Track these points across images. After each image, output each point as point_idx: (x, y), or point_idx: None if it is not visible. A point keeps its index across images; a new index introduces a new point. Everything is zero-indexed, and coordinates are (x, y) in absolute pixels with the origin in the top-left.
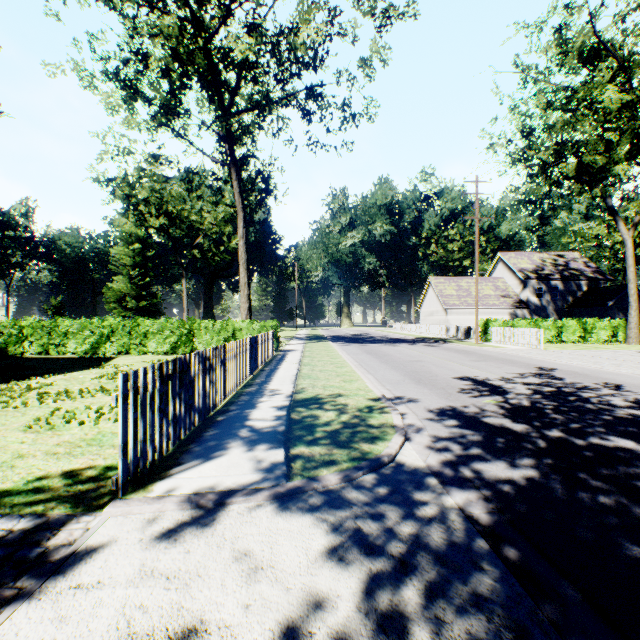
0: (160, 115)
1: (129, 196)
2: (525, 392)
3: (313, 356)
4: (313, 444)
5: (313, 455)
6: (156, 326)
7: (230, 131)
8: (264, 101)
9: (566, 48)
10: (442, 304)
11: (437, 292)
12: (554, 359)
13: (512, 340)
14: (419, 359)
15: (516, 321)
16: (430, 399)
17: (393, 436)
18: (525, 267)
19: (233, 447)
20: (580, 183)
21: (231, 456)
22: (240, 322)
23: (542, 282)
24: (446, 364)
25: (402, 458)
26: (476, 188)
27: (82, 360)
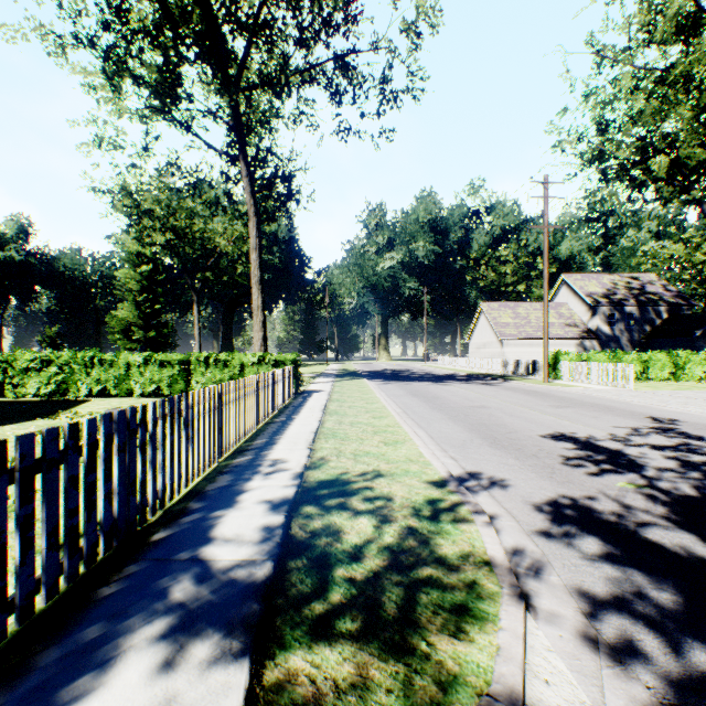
0: (153, 97)
1: (131, 208)
2: (668, 464)
3: (343, 400)
4: (322, 638)
5: (317, 697)
6: (141, 360)
7: (238, 113)
8: (280, 70)
9: (654, 20)
10: (497, 334)
11: (491, 320)
12: (661, 404)
13: (590, 378)
14: (482, 404)
15: (592, 354)
16: (525, 479)
17: (499, 603)
18: (594, 291)
19: (132, 652)
20: (671, 185)
21: (106, 701)
22: (250, 355)
23: (614, 308)
24: (521, 412)
25: (541, 696)
26: (545, 190)
27: (40, 405)
